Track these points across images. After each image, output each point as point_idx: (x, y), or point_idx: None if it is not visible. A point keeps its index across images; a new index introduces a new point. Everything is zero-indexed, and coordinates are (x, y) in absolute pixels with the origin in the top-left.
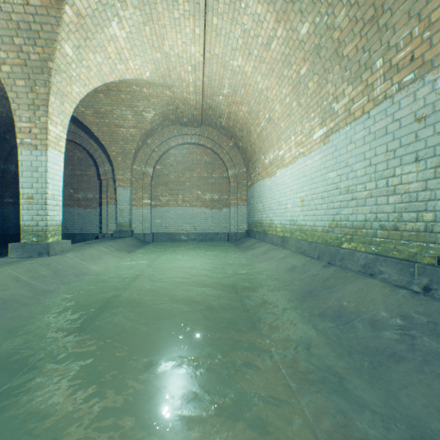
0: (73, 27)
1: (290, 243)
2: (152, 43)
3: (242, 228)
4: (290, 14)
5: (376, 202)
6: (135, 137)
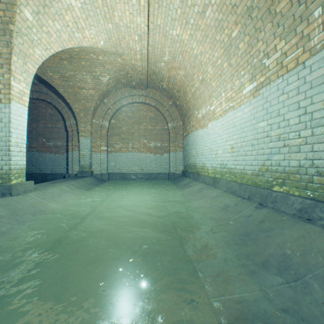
0: None
1: (221, 183)
2: (104, 14)
3: (179, 169)
4: None
5: (312, 149)
6: (94, 97)
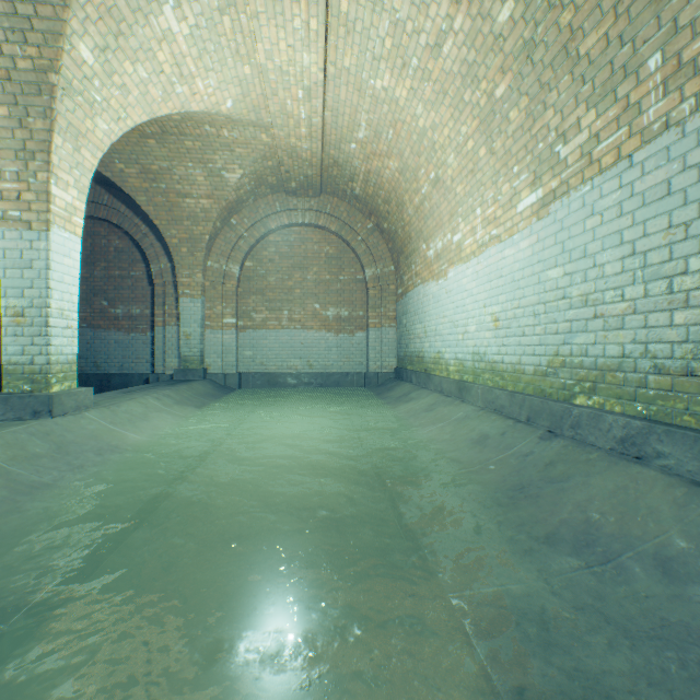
0: (94, 11)
1: (474, 392)
2: (236, 48)
3: (388, 365)
4: None
5: (646, 322)
6: (209, 214)
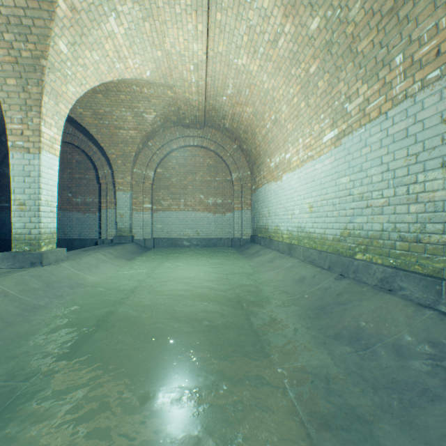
0: (68, 22)
1: (298, 251)
2: (153, 40)
3: (246, 233)
4: (299, 8)
5: (395, 211)
6: (135, 140)
